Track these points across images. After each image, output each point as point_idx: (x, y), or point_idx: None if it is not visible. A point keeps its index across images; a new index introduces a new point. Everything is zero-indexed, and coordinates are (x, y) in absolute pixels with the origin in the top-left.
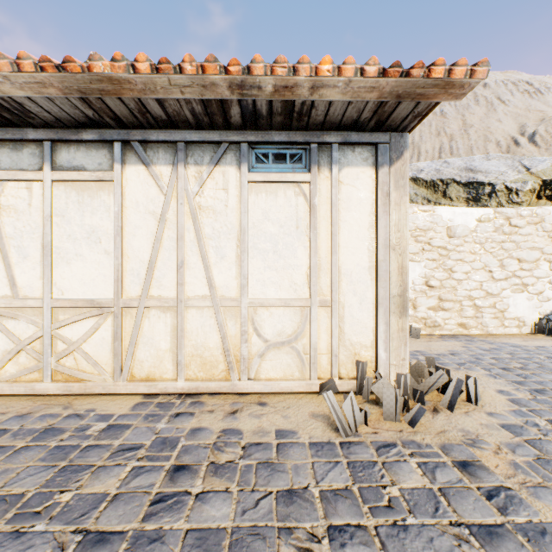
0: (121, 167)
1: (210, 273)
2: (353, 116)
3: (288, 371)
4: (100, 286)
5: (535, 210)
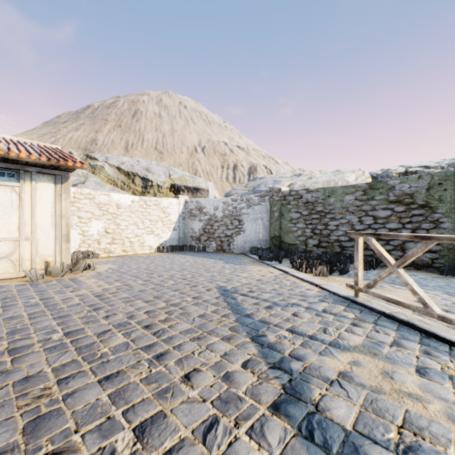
0: None
1: None
2: (42, 165)
3: (7, 270)
4: None
5: (157, 199)
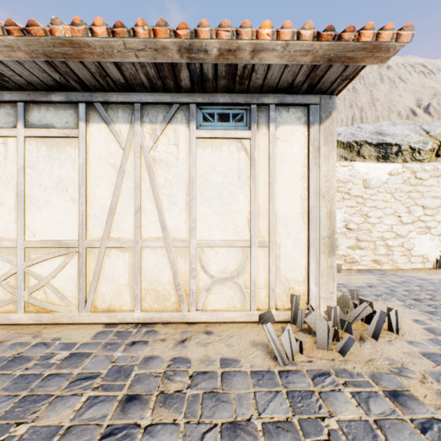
0: (85, 125)
1: (163, 218)
2: (288, 80)
3: (231, 303)
4: (67, 229)
5: (436, 165)
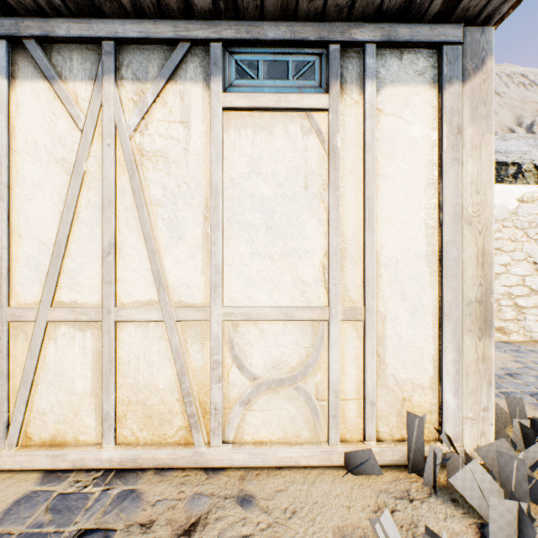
0: (6, 83)
1: (159, 264)
2: None
3: (291, 428)
4: None
5: None
